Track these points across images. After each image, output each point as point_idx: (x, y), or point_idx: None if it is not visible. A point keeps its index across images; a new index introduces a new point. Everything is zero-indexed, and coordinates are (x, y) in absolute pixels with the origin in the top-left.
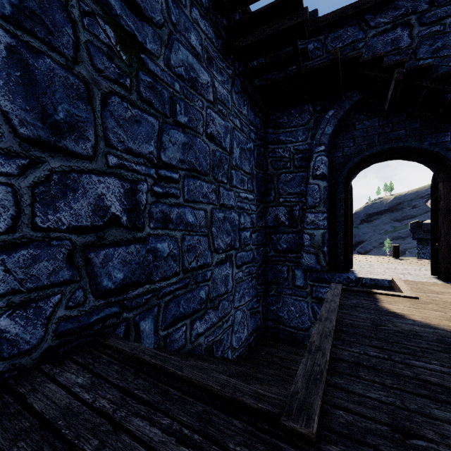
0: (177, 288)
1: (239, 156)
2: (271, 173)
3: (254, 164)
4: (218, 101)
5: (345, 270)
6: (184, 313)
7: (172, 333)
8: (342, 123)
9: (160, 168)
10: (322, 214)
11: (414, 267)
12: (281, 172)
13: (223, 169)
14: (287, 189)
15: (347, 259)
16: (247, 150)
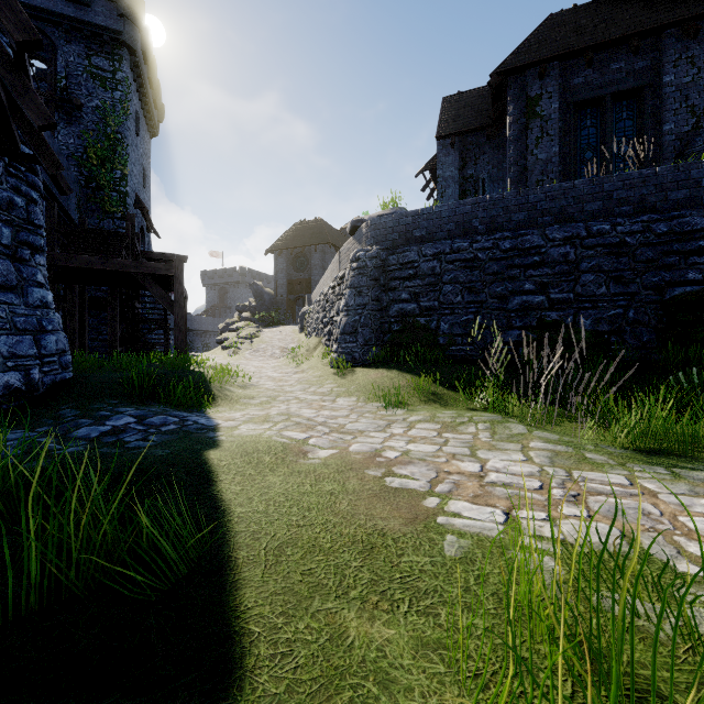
0: None
1: None
2: None
3: None
4: None
5: None
6: None
7: None
8: None
9: None
10: None
11: None
12: None
13: None
14: None
15: None
16: None
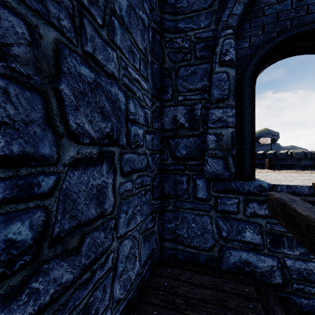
0: None
1: (126, 9)
2: (168, 66)
3: (149, 48)
4: None
5: (251, 178)
6: None
7: None
8: (248, 9)
9: None
10: (231, 109)
11: (304, 174)
12: (180, 65)
13: None
14: (187, 85)
15: (253, 165)
16: (139, 18)
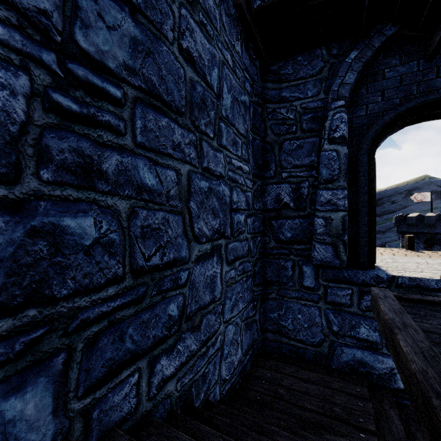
0: (118, 306)
1: (230, 106)
2: (271, 140)
3: (250, 126)
4: (200, 8)
5: (369, 266)
6: (136, 349)
7: (105, 396)
8: (365, 72)
9: (72, 60)
10: (342, 191)
11: None
12: (284, 138)
13: (208, 116)
14: (292, 161)
15: (371, 251)
16: (241, 103)
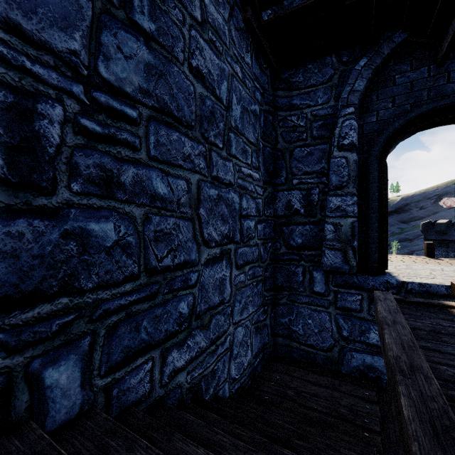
0: (134, 301)
1: (240, 116)
2: (282, 147)
3: (260, 134)
4: (210, 27)
5: (380, 272)
6: (150, 340)
7: (123, 378)
8: (376, 78)
9: (96, 89)
10: (351, 197)
11: None
12: (295, 146)
13: (217, 127)
14: (302, 168)
15: (382, 258)
16: (251, 112)
